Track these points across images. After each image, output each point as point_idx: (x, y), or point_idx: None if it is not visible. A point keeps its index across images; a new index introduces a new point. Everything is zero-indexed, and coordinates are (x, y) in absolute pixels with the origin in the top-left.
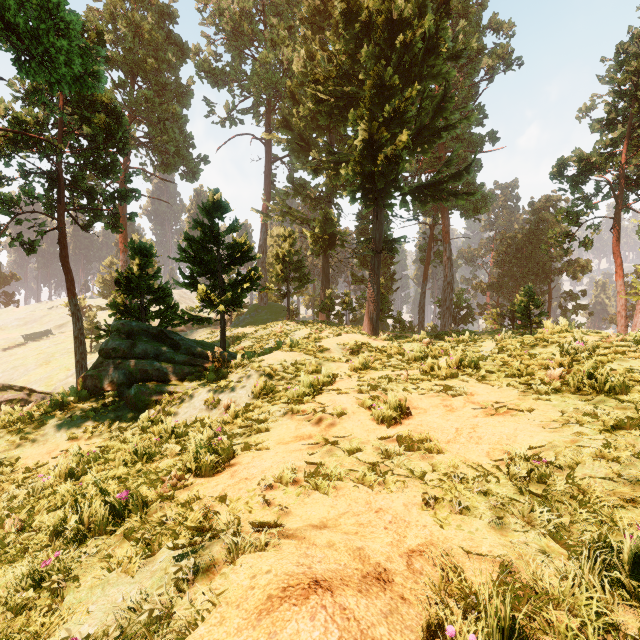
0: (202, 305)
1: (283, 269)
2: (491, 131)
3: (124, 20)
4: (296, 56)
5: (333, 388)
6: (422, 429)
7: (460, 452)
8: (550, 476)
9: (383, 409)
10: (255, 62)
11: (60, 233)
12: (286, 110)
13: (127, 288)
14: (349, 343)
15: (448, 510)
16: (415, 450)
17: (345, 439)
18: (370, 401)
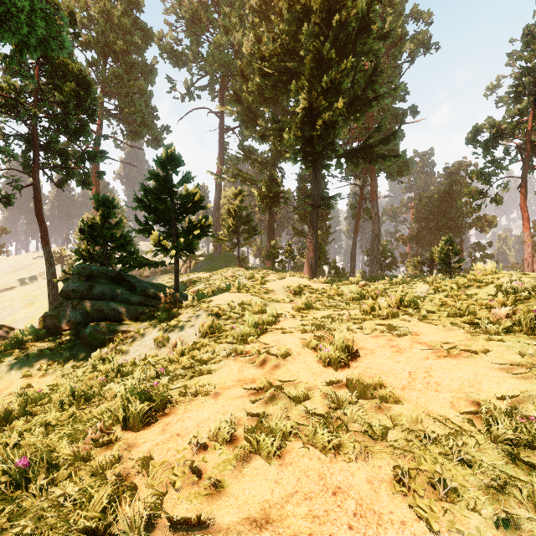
0: (156, 250)
1: (234, 222)
2: (412, 105)
3: (97, 8)
4: (245, 40)
5: (277, 327)
6: (372, 372)
7: (420, 402)
8: None
9: (330, 351)
10: (210, 45)
11: (35, 188)
12: (237, 86)
13: (91, 236)
14: (292, 285)
15: (428, 493)
16: (368, 398)
17: (290, 384)
18: (315, 341)
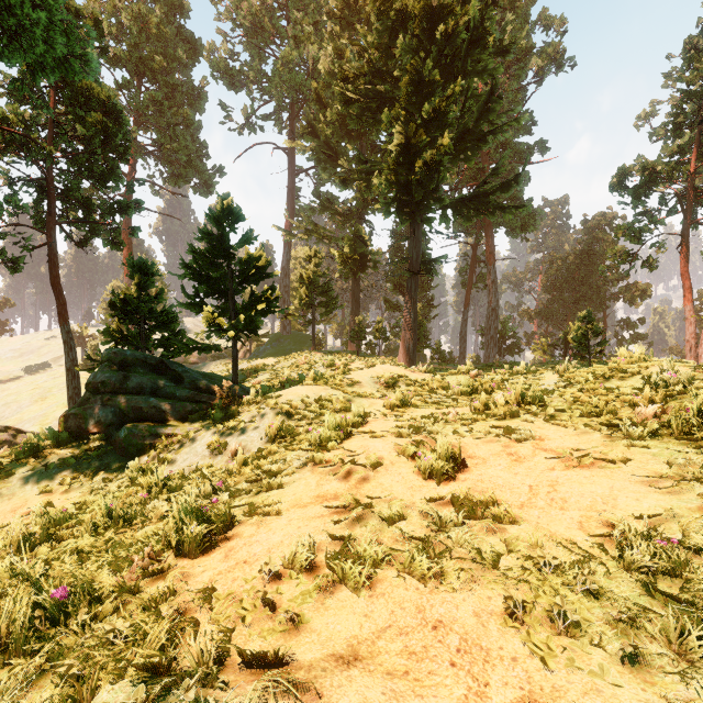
0: (208, 330)
1: (308, 293)
2: (540, 140)
3: (129, 13)
4: (323, 54)
5: (365, 430)
6: (484, 487)
7: (541, 522)
8: (687, 566)
9: (431, 460)
10: (277, 61)
11: (50, 249)
12: (311, 115)
13: (124, 311)
14: (383, 375)
15: (545, 626)
16: (478, 518)
17: (382, 501)
18: (413, 448)
